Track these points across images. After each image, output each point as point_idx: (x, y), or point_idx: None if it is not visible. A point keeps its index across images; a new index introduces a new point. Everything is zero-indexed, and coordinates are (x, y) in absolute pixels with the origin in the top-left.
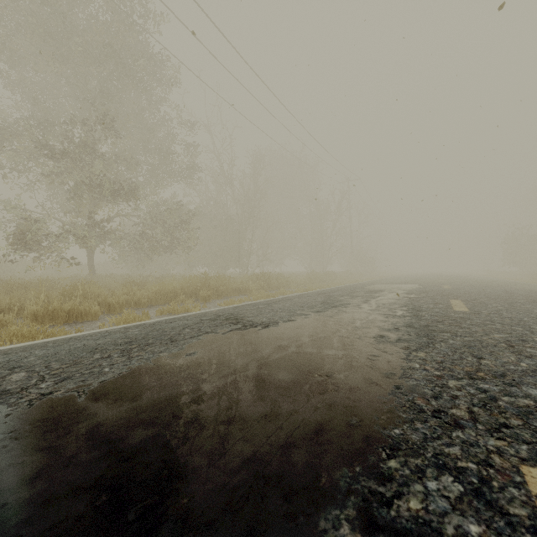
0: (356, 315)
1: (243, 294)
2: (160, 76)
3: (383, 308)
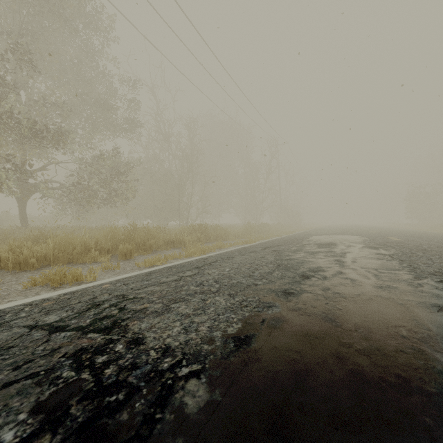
0: (377, 309)
1: (177, 247)
2: (96, 24)
3: (394, 281)
